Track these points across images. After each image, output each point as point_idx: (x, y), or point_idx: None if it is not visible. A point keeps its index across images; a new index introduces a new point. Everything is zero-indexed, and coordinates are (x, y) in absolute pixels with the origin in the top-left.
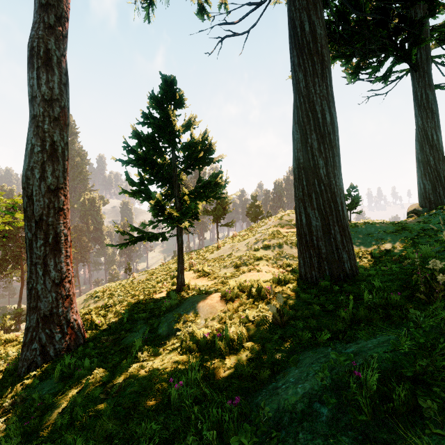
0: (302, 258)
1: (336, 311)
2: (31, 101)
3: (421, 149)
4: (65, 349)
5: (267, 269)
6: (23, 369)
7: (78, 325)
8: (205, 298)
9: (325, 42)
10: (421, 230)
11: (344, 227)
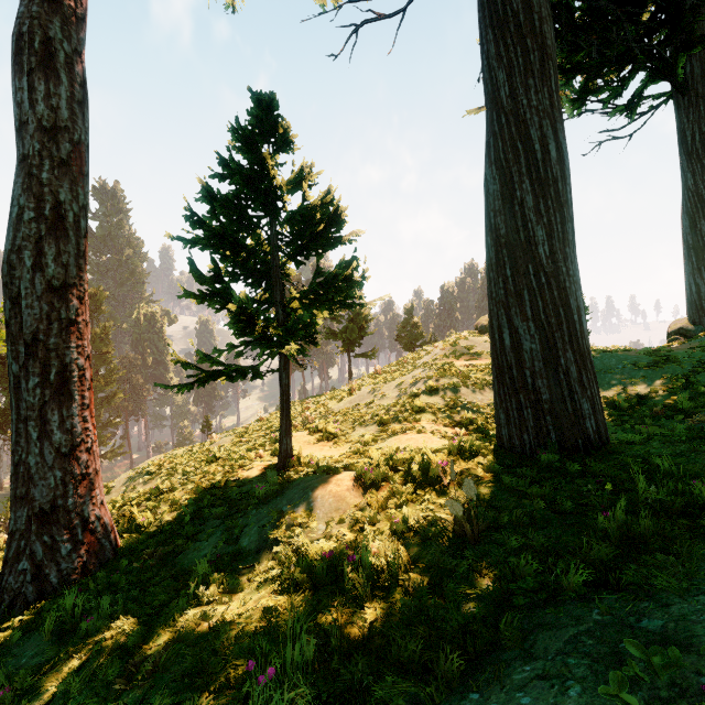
0: (503, 409)
1: (579, 513)
2: (19, 131)
3: (693, 227)
4: (79, 570)
5: (434, 428)
6: (1, 607)
7: (103, 527)
8: (327, 482)
9: (546, 13)
10: (699, 362)
11: (583, 352)
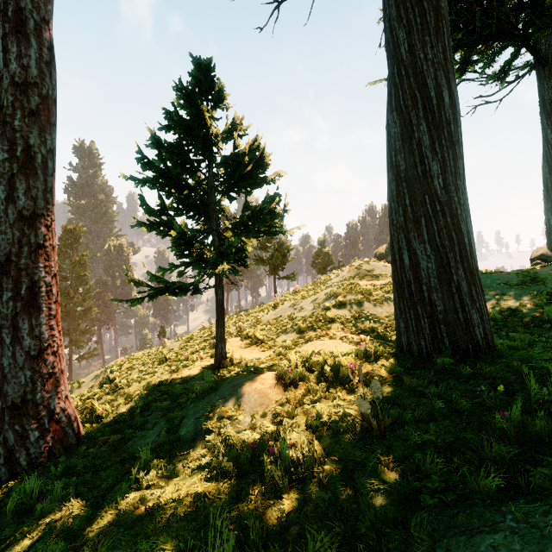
0: (402, 319)
1: (475, 411)
2: None
3: (551, 173)
4: (45, 454)
5: (343, 335)
6: None
7: (67, 417)
8: (253, 380)
9: None
10: None
11: (473, 270)
